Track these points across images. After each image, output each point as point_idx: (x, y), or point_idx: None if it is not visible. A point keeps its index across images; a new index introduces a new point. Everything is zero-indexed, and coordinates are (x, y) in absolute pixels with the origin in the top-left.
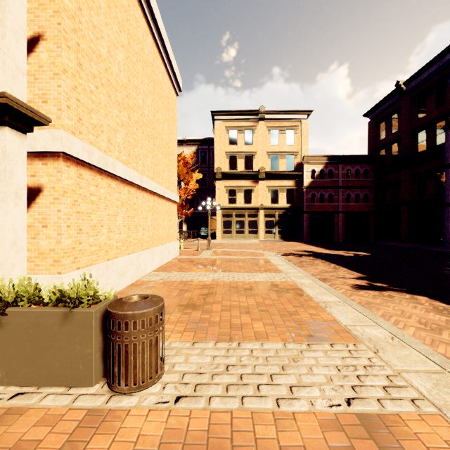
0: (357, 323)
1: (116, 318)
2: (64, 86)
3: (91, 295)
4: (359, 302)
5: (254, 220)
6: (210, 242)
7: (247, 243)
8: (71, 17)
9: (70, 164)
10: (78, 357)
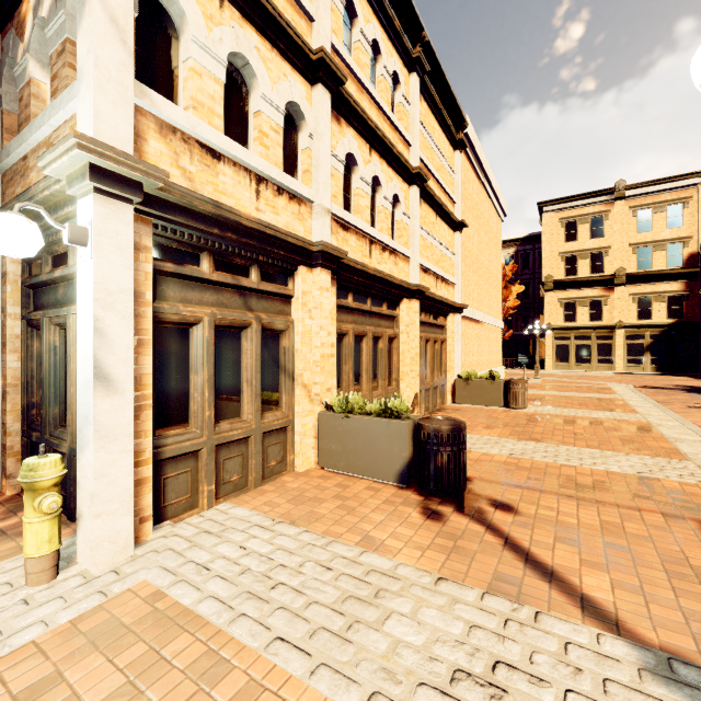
0: (648, 411)
1: (511, 383)
2: (462, 282)
3: (498, 377)
4: (676, 411)
5: (606, 344)
6: (538, 370)
7: (592, 375)
8: (463, 244)
9: (463, 320)
10: (496, 396)
